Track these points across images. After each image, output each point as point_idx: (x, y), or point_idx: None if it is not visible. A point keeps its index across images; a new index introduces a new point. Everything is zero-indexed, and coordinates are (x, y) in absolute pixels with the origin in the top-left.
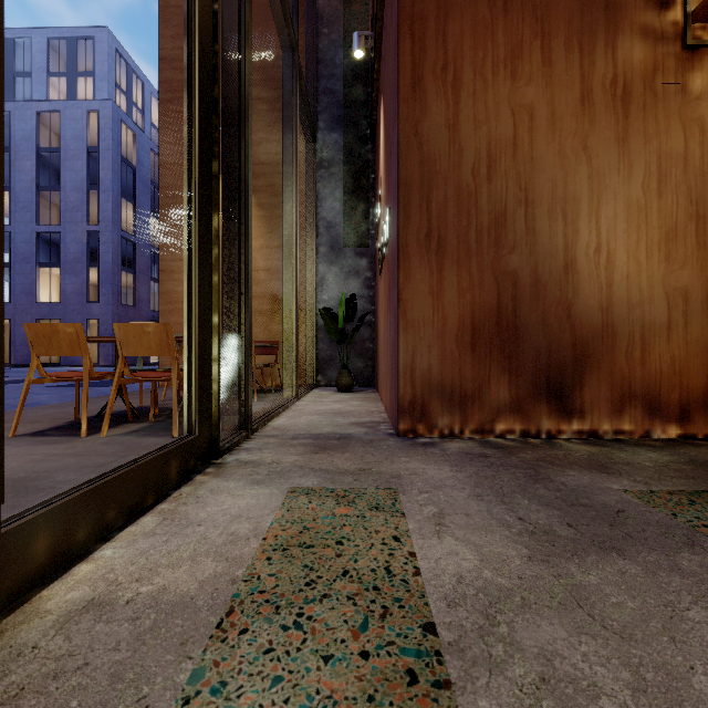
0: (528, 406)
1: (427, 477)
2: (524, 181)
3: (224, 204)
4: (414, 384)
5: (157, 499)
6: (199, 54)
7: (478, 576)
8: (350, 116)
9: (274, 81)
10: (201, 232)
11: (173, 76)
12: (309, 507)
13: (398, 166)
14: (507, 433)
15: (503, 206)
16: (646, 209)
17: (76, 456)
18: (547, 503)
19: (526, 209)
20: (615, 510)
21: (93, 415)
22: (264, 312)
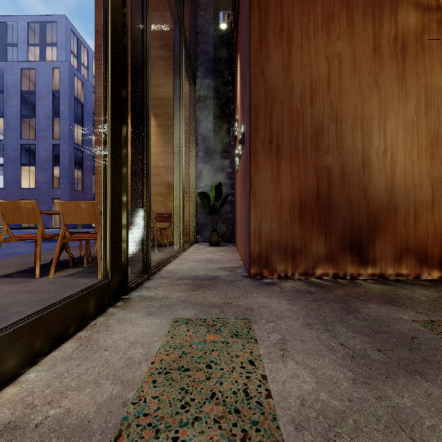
0: (337, 257)
1: (271, 309)
2: (335, 106)
3: (132, 120)
4: (260, 242)
5: (78, 328)
6: (112, 13)
7: (316, 399)
8: (217, 68)
9: (169, 45)
10: (114, 138)
11: None
12: (187, 334)
13: (250, 95)
14: (323, 275)
15: (321, 122)
16: (417, 124)
17: (29, 293)
18: (359, 331)
19: (336, 124)
20: (410, 337)
21: (47, 262)
22: (163, 194)
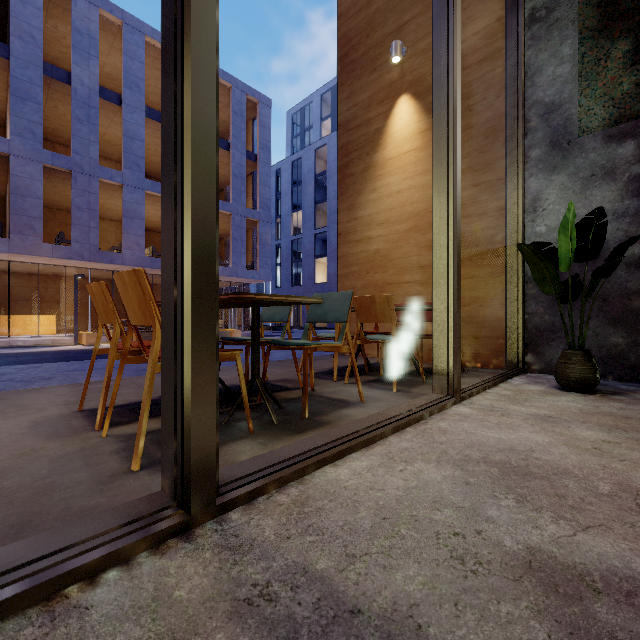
0: None
1: None
2: None
3: None
4: None
5: None
6: None
7: None
8: None
9: None
10: None
11: (348, 28)
12: None
13: None
14: None
15: None
16: None
17: None
18: None
19: None
20: None
21: None
22: None
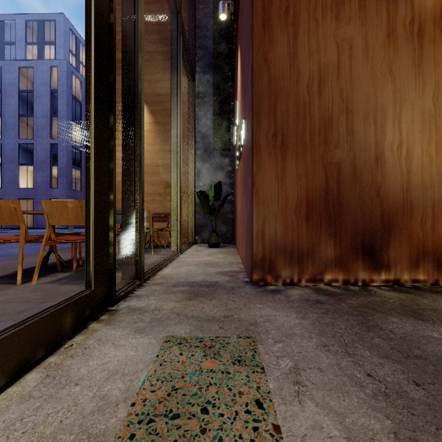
0: (348, 262)
1: (279, 324)
2: (346, 96)
3: (123, 111)
4: (264, 245)
5: (49, 350)
6: None
7: None
8: (217, 63)
9: (167, 40)
10: (98, 127)
11: None
12: (179, 360)
13: (252, 84)
14: (332, 281)
15: (330, 114)
16: (436, 116)
17: (4, 303)
18: (386, 355)
19: (346, 116)
20: None
21: (35, 266)
22: (160, 194)
